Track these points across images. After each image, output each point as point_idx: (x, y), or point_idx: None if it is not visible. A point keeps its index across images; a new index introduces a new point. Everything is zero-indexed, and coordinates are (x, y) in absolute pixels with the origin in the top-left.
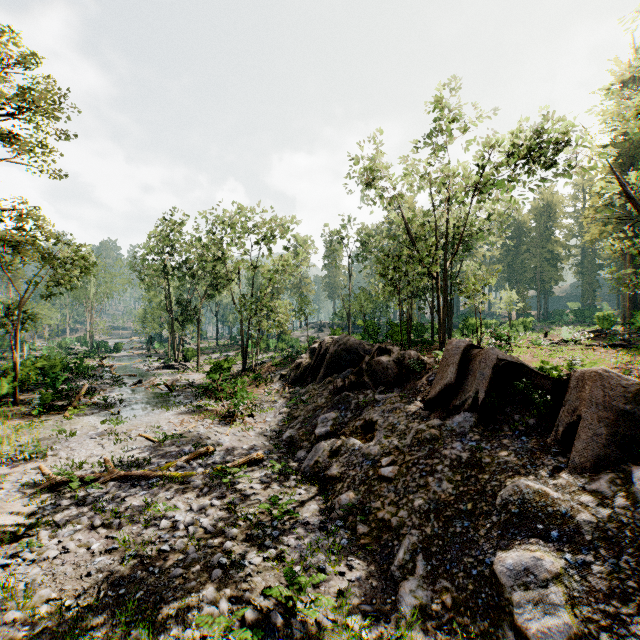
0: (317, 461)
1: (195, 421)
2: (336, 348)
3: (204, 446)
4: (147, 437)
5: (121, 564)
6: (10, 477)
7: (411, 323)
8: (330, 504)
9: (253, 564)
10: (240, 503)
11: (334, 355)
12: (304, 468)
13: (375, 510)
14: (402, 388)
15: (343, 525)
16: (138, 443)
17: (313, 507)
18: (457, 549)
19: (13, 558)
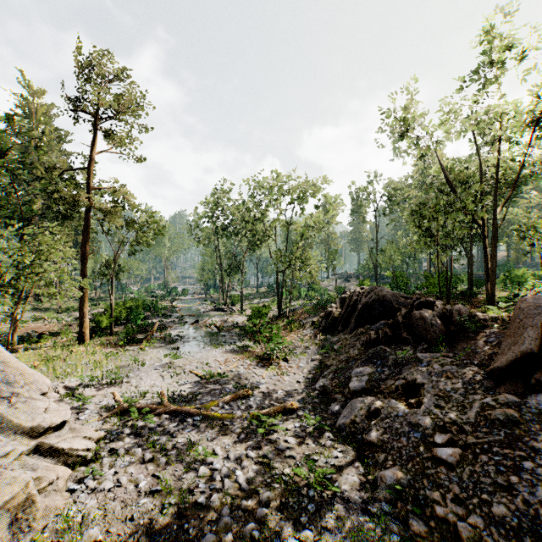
0: (353, 420)
1: (237, 361)
2: (368, 299)
3: (243, 387)
4: (196, 374)
5: (160, 512)
6: (94, 398)
7: (451, 275)
8: (372, 478)
9: None
10: (274, 458)
11: (366, 306)
12: (339, 425)
13: (433, 502)
14: (451, 348)
15: (390, 511)
16: (190, 378)
17: (352, 478)
18: None
19: (79, 483)
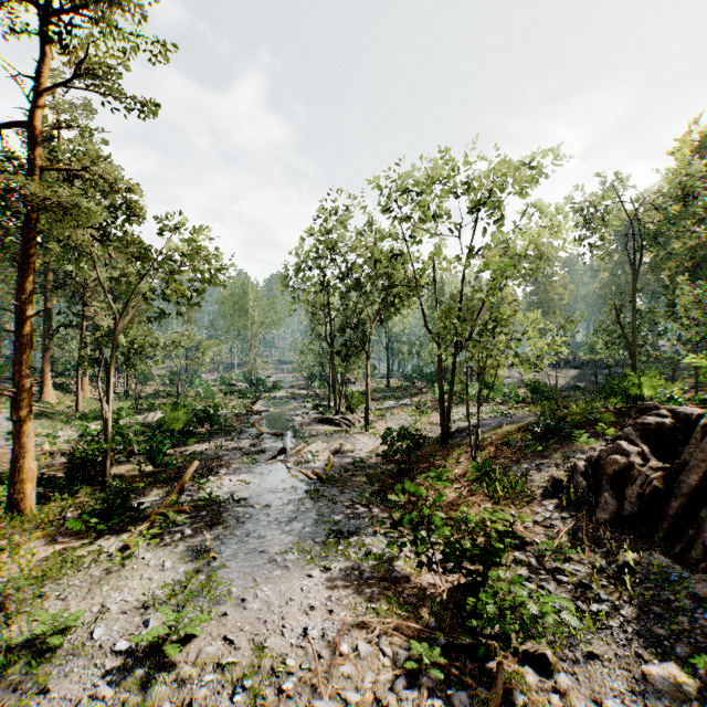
0: None
1: (372, 651)
2: None
3: None
4: None
5: None
6: None
7: None
8: None
9: None
10: None
11: None
12: None
13: None
14: None
15: None
16: None
17: None
18: None
19: None
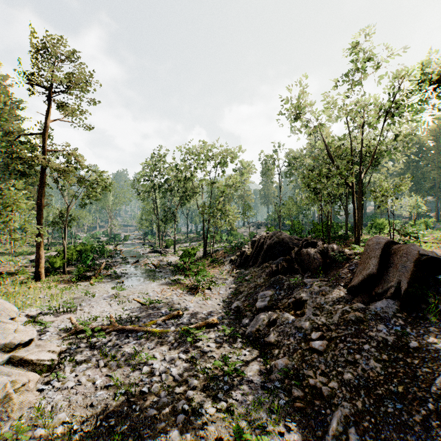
0: (258, 329)
1: (171, 291)
2: (271, 241)
3: (176, 310)
4: (138, 301)
5: (113, 399)
6: (53, 323)
7: (330, 223)
8: (269, 366)
9: (208, 413)
10: (200, 358)
11: (270, 246)
12: (248, 333)
13: (308, 377)
14: (326, 274)
15: (280, 386)
16: (133, 305)
17: (255, 367)
18: (390, 429)
19: (46, 384)
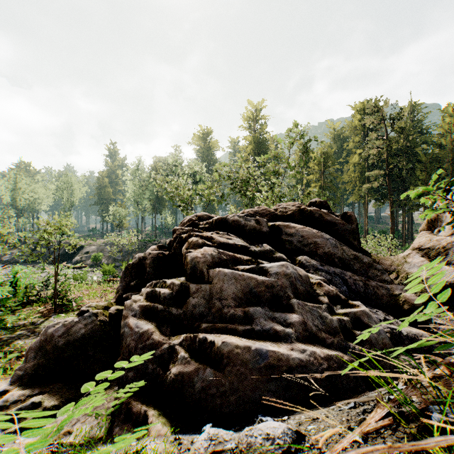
0: None
1: None
2: None
3: None
4: None
5: None
6: None
7: None
8: None
9: None
10: None
11: None
12: None
13: None
14: None
15: None
16: None
17: None
18: None
19: None
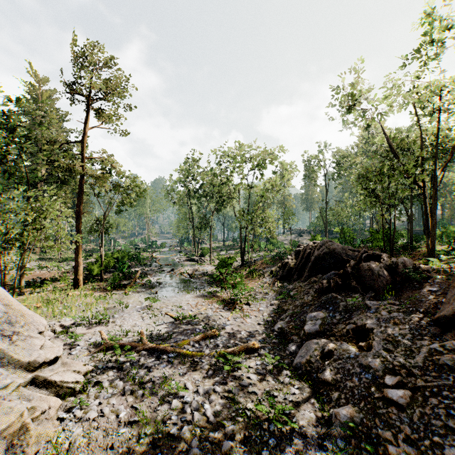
0: (309, 360)
1: (206, 304)
2: (320, 252)
3: (211, 328)
4: (171, 316)
5: (137, 442)
6: (85, 336)
7: (394, 230)
8: (327, 414)
9: None
10: (238, 393)
11: (318, 258)
12: (296, 364)
13: (385, 441)
14: (397, 296)
15: (345, 447)
16: (165, 319)
17: (309, 414)
18: None
19: (68, 412)
